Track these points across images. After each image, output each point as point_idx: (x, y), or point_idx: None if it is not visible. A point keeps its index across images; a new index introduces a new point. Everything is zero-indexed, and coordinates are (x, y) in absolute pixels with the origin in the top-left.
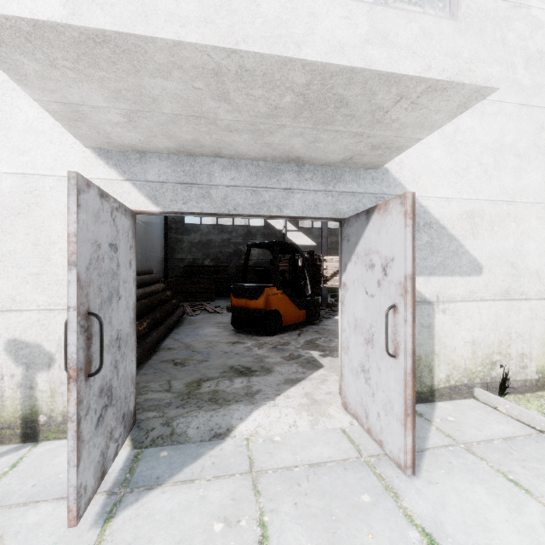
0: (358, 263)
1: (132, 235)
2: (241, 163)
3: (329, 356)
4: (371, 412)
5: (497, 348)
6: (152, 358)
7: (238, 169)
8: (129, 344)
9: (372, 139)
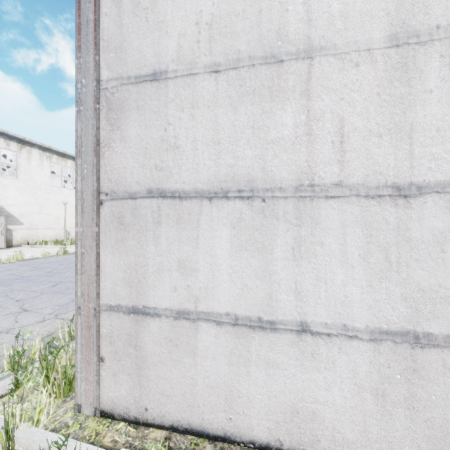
0: None
1: None
2: None
3: None
4: None
5: (27, 238)
6: None
7: None
8: None
9: None
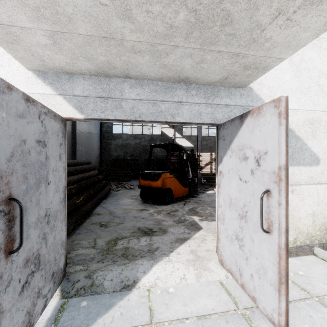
0: (233, 156)
1: (62, 135)
2: (144, 82)
3: (205, 220)
4: (245, 272)
5: None
6: (86, 221)
7: (142, 87)
8: (59, 218)
9: (246, 59)
